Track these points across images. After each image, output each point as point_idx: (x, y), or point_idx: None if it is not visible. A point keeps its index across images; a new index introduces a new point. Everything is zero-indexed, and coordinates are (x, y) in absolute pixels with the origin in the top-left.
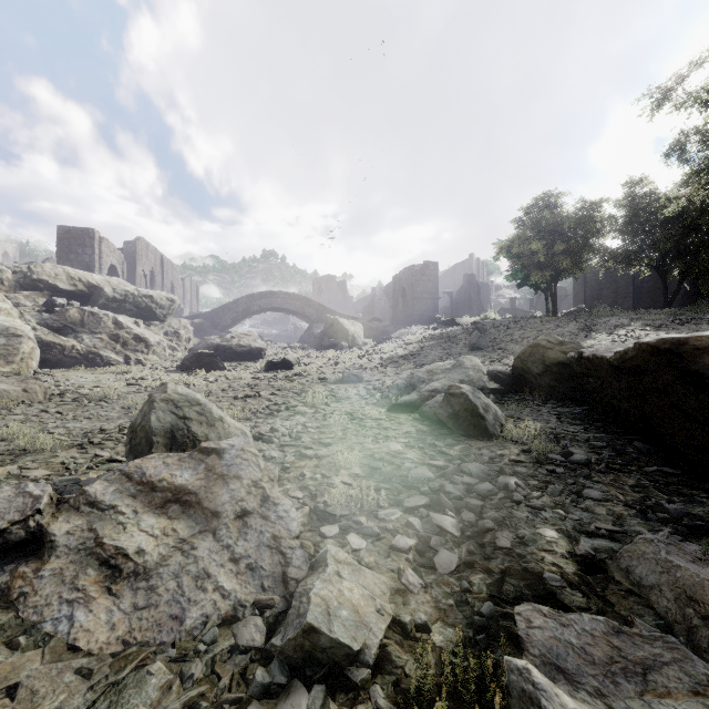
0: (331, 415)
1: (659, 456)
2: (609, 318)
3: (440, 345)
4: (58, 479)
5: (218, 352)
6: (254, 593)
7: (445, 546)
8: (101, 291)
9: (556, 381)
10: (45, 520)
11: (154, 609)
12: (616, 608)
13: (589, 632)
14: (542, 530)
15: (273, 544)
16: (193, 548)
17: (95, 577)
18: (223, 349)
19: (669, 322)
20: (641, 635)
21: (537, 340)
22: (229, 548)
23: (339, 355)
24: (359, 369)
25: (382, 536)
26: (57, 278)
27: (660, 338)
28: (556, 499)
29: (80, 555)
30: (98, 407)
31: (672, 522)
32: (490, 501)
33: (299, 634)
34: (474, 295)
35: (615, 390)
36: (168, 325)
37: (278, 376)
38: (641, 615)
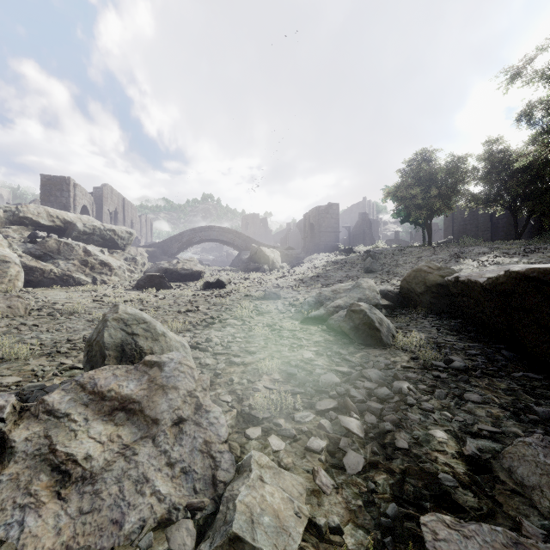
0: (255, 327)
1: (523, 363)
2: (473, 247)
3: (341, 268)
4: (26, 385)
5: (167, 274)
6: (187, 496)
7: (352, 447)
8: (74, 226)
9: (435, 299)
10: (8, 427)
11: (97, 514)
12: (504, 508)
13: (490, 543)
14: (433, 431)
15: (204, 449)
16: (134, 454)
17: (47, 482)
18: (170, 272)
19: (521, 251)
20: (538, 547)
21: (420, 266)
22: (166, 453)
23: (262, 276)
24: (277, 288)
25: (298, 437)
26: (39, 216)
27: (529, 268)
28: (442, 401)
29: (35, 461)
30: (67, 320)
31: (542, 423)
32: (388, 404)
33: (225, 542)
34: (367, 229)
35: (486, 308)
36: (128, 252)
37: (213, 293)
38: (527, 515)
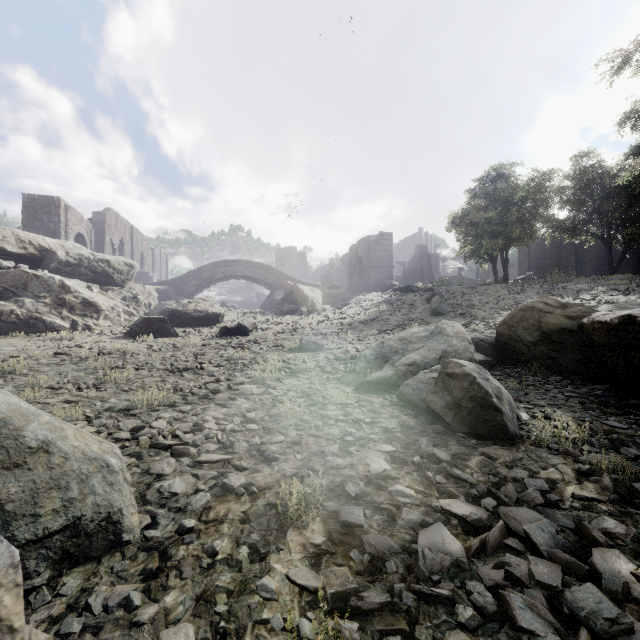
0: (283, 399)
1: None
2: (565, 284)
3: (398, 310)
4: None
5: (174, 318)
6: None
7: None
8: (53, 255)
9: (556, 351)
10: None
11: None
12: None
13: None
14: None
15: None
16: None
17: None
18: (179, 314)
19: (634, 287)
20: None
21: (531, 302)
22: None
23: (298, 320)
24: (318, 335)
25: None
26: (4, 240)
27: None
28: None
29: None
30: None
31: None
32: None
33: None
34: (425, 264)
35: None
36: (127, 290)
37: (231, 342)
38: None
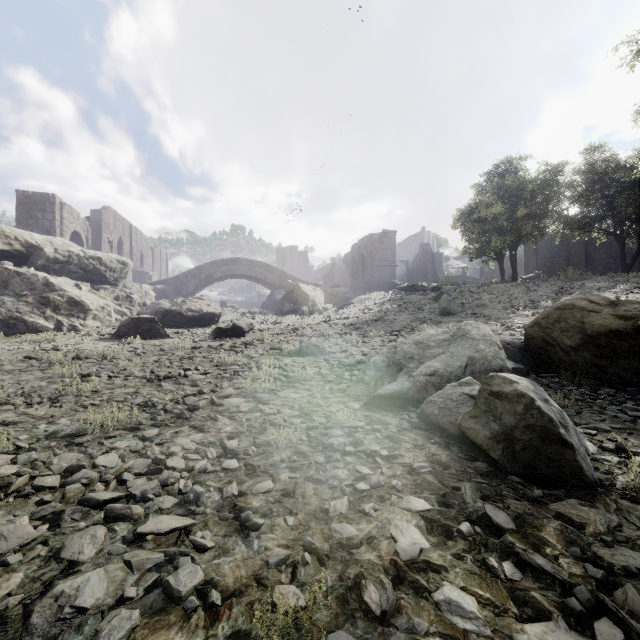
0: (276, 420)
1: None
2: (581, 282)
3: (404, 310)
4: None
5: (167, 318)
6: None
7: None
8: (40, 252)
9: (603, 358)
10: None
11: None
12: None
13: None
14: None
15: None
16: None
17: None
18: (172, 314)
19: None
20: None
21: (571, 300)
22: None
23: (299, 320)
24: (320, 336)
25: None
26: None
27: None
28: None
29: None
30: None
31: None
32: None
33: None
34: (429, 263)
35: None
36: (120, 289)
37: (225, 345)
38: None
